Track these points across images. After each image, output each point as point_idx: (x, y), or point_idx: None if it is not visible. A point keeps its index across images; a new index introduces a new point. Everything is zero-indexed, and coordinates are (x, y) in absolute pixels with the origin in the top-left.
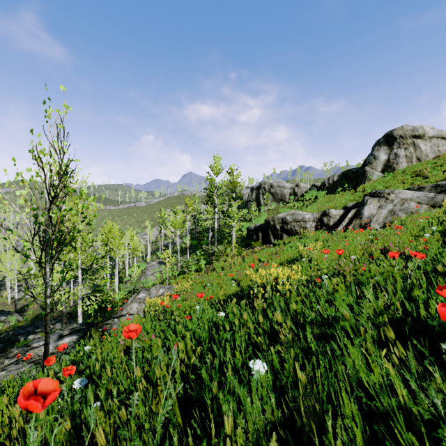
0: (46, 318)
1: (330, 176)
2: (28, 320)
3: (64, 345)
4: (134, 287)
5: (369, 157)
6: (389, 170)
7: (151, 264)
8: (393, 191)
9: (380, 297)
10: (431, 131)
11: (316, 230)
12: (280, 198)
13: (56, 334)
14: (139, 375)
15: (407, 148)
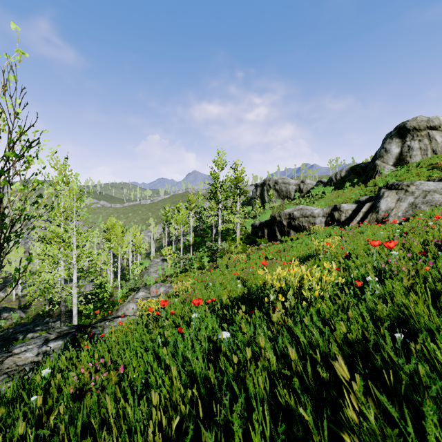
0: None
1: (338, 172)
2: (31, 317)
3: None
4: (134, 285)
5: (380, 150)
6: (402, 163)
7: (154, 261)
8: (413, 182)
9: None
10: None
11: (325, 226)
12: (285, 195)
13: (42, 338)
14: None
15: (421, 140)
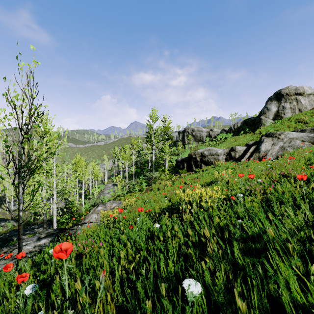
0: (19, 227)
1: (235, 123)
2: None
3: (23, 253)
4: (94, 202)
5: (264, 109)
6: (278, 118)
7: (108, 186)
8: (283, 132)
9: (299, 214)
10: (308, 90)
11: (225, 161)
12: (199, 139)
13: (36, 237)
14: (80, 286)
15: (291, 102)
